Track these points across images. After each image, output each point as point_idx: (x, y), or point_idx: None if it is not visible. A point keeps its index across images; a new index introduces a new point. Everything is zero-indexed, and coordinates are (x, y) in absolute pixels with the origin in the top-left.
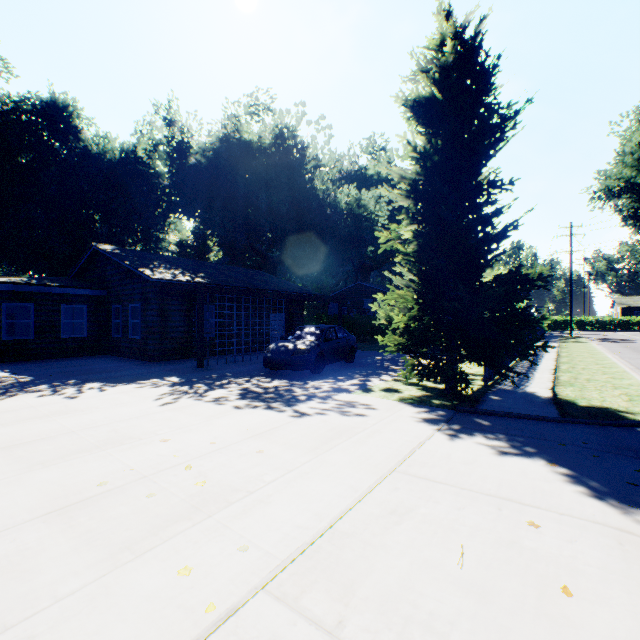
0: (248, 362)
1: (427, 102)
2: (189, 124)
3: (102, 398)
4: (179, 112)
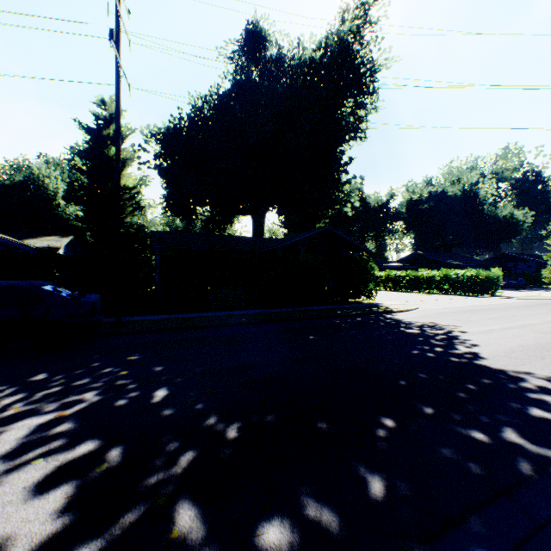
0: None
1: None
2: (418, 190)
3: None
4: (414, 187)
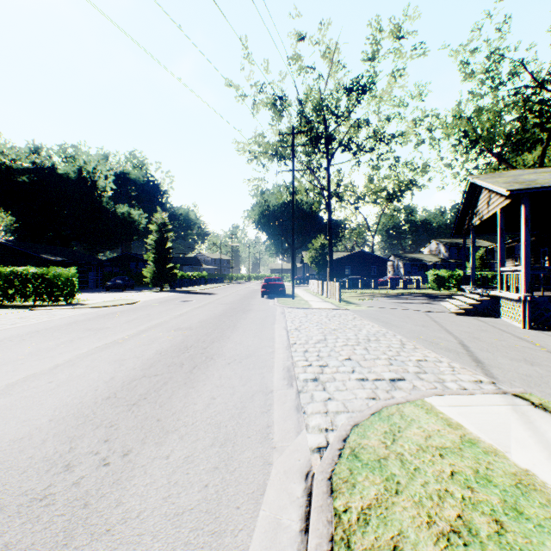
0: (91, 290)
1: (156, 230)
2: (13, 154)
3: None
4: (6, 146)
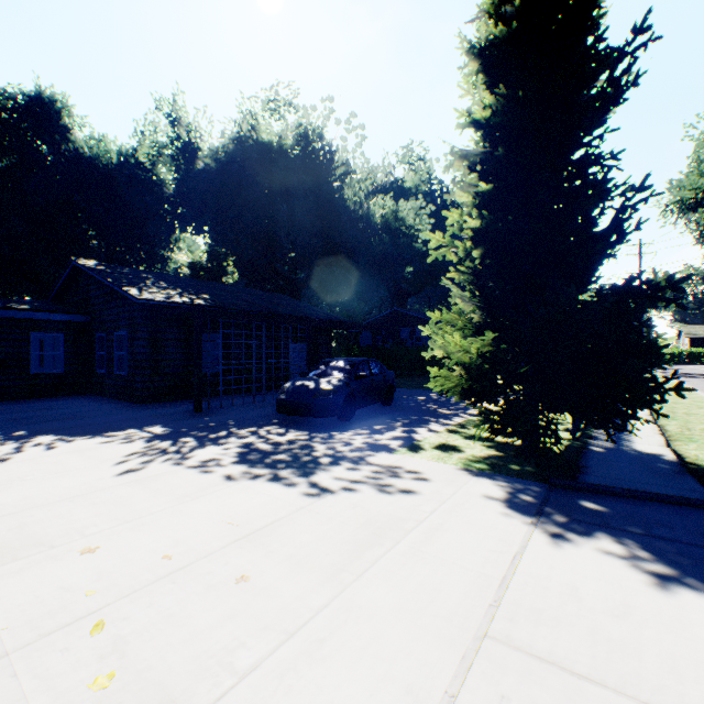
0: (260, 404)
1: (500, 44)
2: (197, 122)
3: (41, 461)
4: (185, 108)
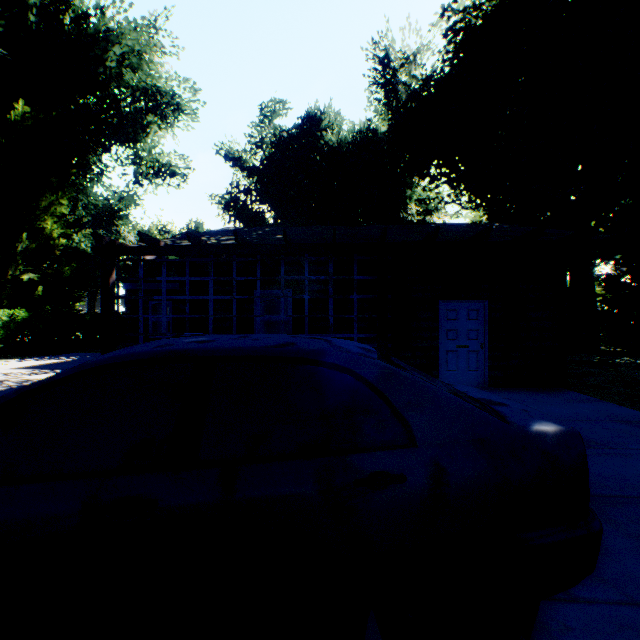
0: None
1: None
2: (406, 46)
3: None
4: (392, 38)
